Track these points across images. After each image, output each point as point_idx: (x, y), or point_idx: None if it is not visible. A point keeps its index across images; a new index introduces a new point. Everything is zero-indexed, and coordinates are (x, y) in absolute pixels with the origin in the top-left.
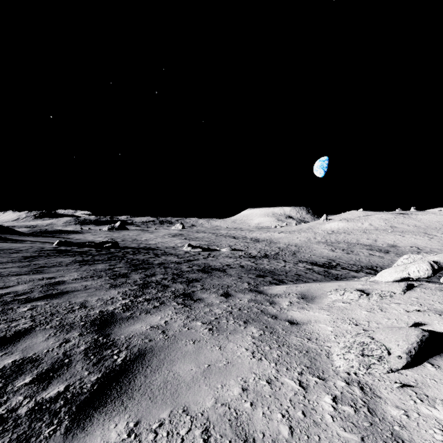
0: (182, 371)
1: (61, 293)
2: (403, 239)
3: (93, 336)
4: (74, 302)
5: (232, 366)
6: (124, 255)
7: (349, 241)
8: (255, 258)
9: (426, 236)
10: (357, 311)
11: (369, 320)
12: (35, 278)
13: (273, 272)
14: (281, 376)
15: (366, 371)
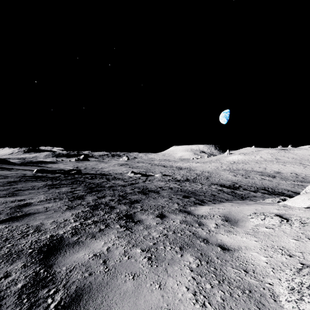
0: None
1: (24, 215)
2: (285, 167)
3: (35, 268)
4: (31, 225)
5: None
6: (84, 180)
7: (246, 169)
8: (179, 181)
9: (301, 165)
10: (284, 238)
11: (301, 251)
12: (9, 200)
13: (194, 193)
14: None
15: None
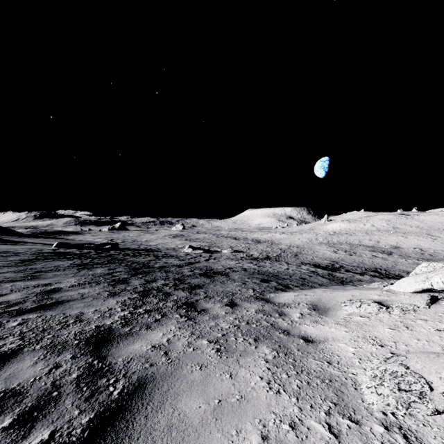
0: (189, 409)
1: (56, 303)
2: (406, 240)
3: (87, 359)
4: (69, 314)
5: (247, 402)
6: (124, 258)
7: (352, 242)
8: (257, 260)
9: (429, 237)
10: (379, 327)
11: (395, 341)
12: (30, 285)
13: (276, 276)
14: (306, 417)
15: (406, 411)
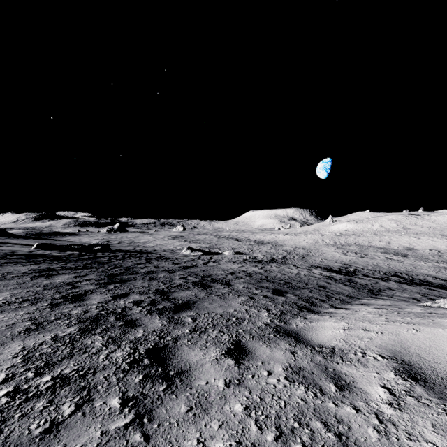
0: None
1: None
2: (420, 241)
3: None
4: None
5: None
6: (107, 261)
7: (361, 243)
8: (261, 263)
9: (444, 238)
10: None
11: None
12: None
13: (289, 283)
14: None
15: None
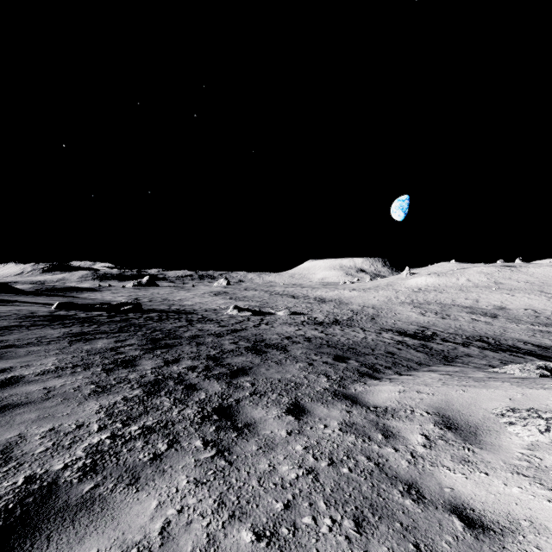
0: None
1: None
2: (514, 299)
3: None
4: None
5: None
6: (144, 323)
7: (443, 301)
8: (322, 325)
9: (543, 295)
10: None
11: None
12: None
13: (353, 349)
14: None
15: None
